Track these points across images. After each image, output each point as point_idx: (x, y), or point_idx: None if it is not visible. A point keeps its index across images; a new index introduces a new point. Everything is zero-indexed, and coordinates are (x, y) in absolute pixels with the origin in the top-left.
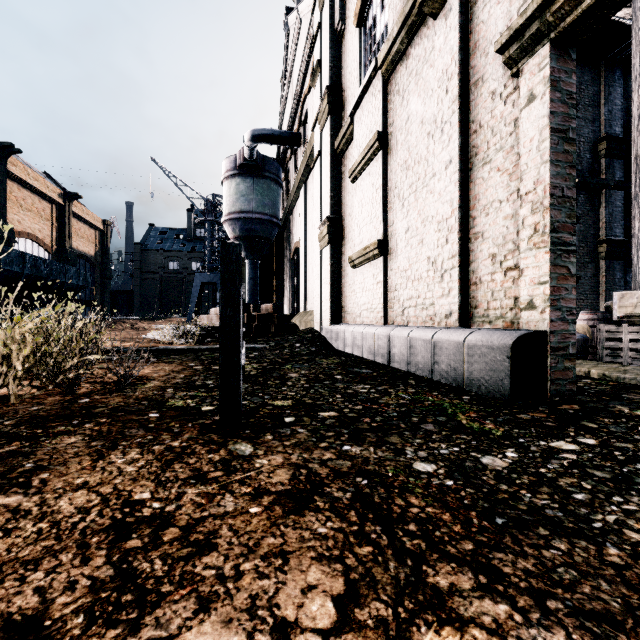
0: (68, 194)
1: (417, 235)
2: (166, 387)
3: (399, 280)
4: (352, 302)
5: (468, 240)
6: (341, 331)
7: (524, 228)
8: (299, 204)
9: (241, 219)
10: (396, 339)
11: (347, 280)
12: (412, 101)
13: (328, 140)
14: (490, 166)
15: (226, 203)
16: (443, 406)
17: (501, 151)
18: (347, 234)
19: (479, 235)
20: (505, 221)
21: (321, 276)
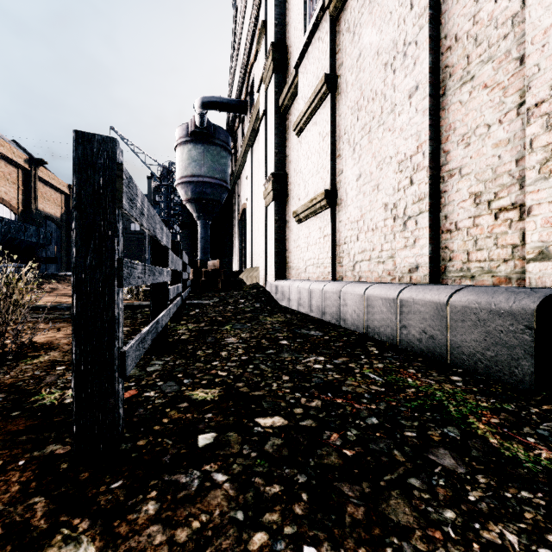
0: (34, 160)
1: (371, 181)
2: (59, 363)
3: (349, 232)
4: (297, 257)
5: (439, 179)
6: (286, 287)
7: (533, 151)
8: (246, 168)
9: (193, 182)
10: (349, 297)
11: (292, 236)
12: (365, 33)
13: (273, 97)
14: (472, 84)
15: (179, 168)
16: (437, 398)
17: (490, 62)
18: (292, 190)
19: (455, 172)
20: (496, 149)
21: (266, 233)
